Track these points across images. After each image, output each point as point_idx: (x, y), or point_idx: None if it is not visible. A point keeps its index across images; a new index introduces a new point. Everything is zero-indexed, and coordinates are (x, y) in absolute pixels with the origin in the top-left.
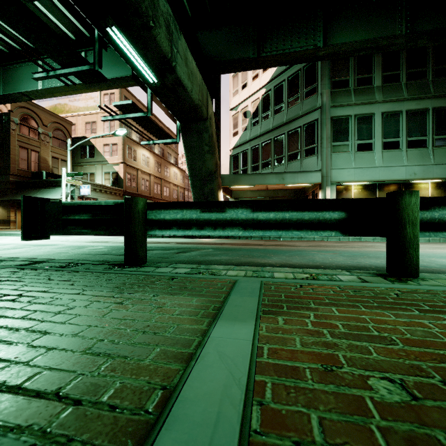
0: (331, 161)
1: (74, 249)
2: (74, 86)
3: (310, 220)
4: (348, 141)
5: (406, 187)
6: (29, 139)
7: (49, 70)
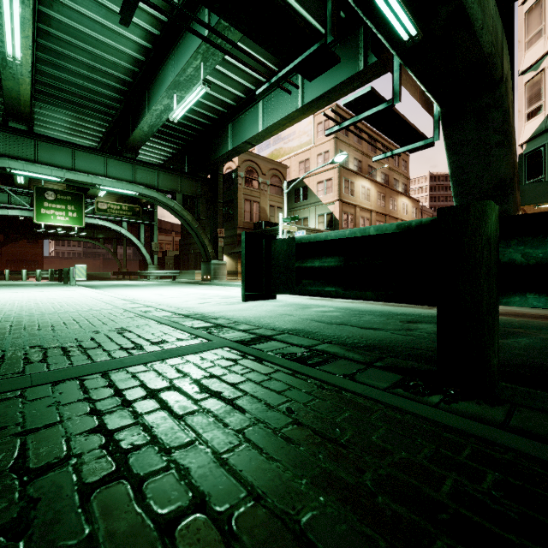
0: None
1: (297, 310)
2: (290, 116)
3: None
4: None
5: None
6: (251, 191)
7: (271, 77)
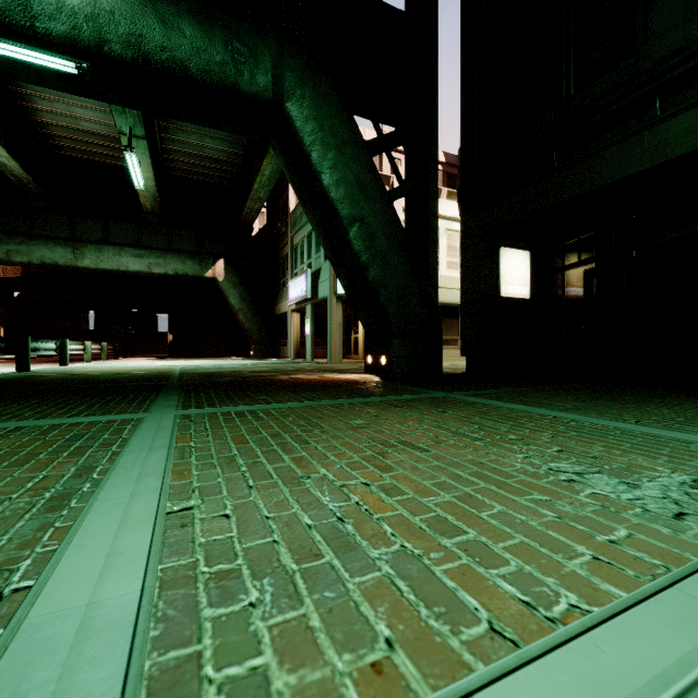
0: None
1: None
2: None
3: None
4: None
5: None
6: None
7: None
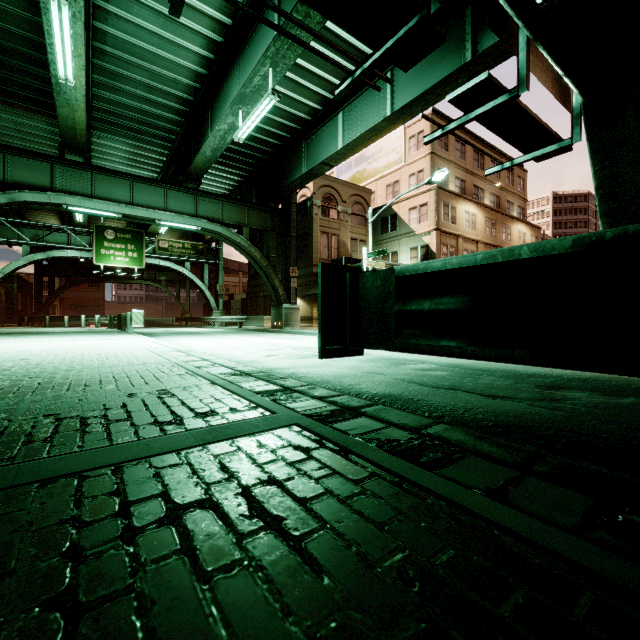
0: None
1: (389, 367)
2: (377, 127)
3: None
4: None
5: None
6: (329, 222)
7: (355, 70)
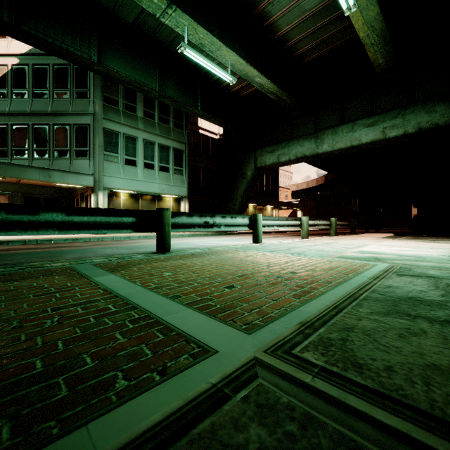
0: (103, 168)
1: None
2: None
3: (115, 223)
4: (118, 153)
5: (158, 199)
6: None
7: None
